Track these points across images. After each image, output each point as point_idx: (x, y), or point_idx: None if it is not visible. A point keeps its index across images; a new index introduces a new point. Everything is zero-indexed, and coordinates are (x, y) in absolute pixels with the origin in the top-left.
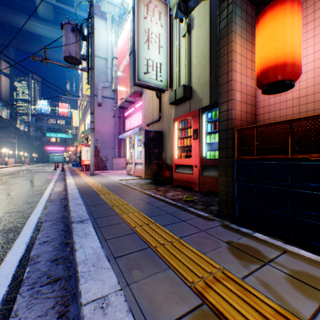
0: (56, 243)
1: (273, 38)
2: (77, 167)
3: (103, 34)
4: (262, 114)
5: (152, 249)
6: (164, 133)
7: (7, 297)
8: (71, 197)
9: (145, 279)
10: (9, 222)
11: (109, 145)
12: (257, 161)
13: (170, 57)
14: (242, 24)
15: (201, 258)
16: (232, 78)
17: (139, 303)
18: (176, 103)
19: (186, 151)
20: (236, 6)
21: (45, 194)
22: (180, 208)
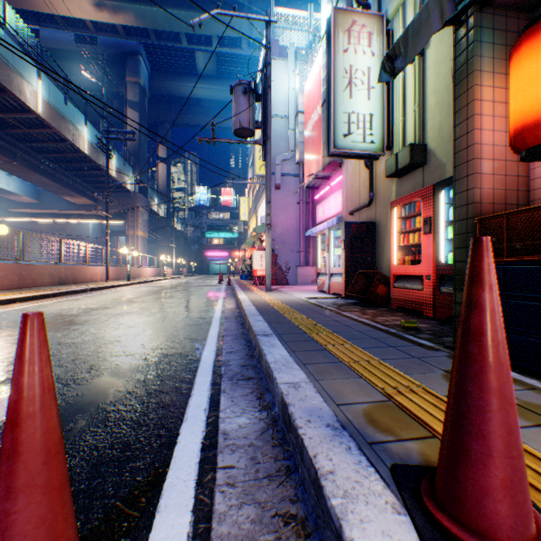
0: (241, 354)
1: (531, 81)
2: (246, 280)
3: (282, 80)
4: (538, 188)
5: (343, 363)
6: (377, 225)
7: (214, 382)
8: (249, 313)
9: (333, 380)
10: (192, 333)
11: (291, 247)
12: (506, 266)
13: (387, 100)
14: (495, 53)
15: (401, 377)
16: (474, 141)
17: (326, 390)
18: (397, 174)
19: (412, 254)
20: (482, 30)
21: (216, 311)
22: (391, 334)
